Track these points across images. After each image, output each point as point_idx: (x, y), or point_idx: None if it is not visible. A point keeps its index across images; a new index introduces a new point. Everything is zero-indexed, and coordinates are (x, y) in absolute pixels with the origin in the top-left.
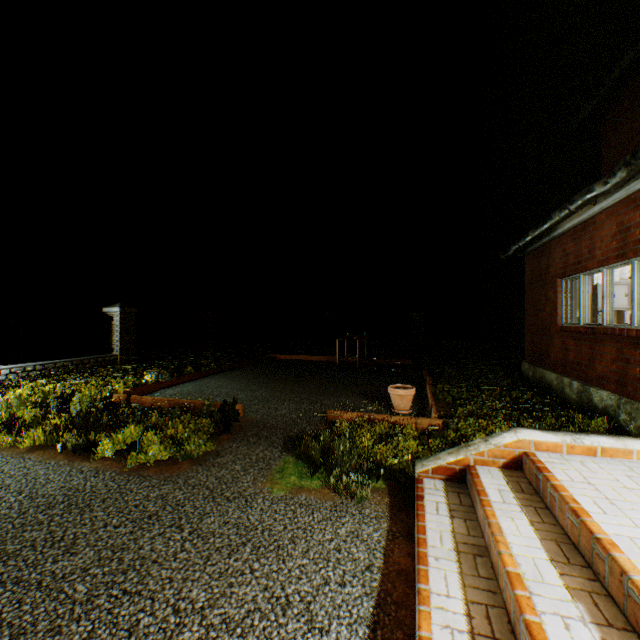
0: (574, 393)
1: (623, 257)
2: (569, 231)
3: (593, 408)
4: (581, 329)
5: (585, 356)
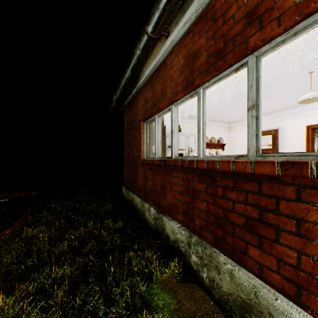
0: (152, 218)
1: (192, 87)
2: (149, 81)
3: (166, 237)
4: (157, 161)
5: (160, 185)
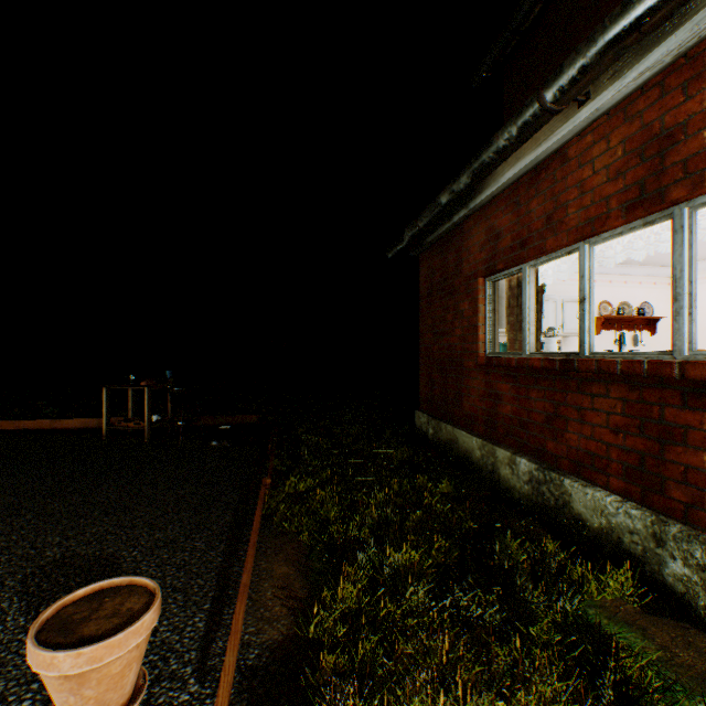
0: (523, 481)
1: (656, 204)
2: (504, 193)
3: (575, 522)
4: (538, 362)
5: (540, 412)
